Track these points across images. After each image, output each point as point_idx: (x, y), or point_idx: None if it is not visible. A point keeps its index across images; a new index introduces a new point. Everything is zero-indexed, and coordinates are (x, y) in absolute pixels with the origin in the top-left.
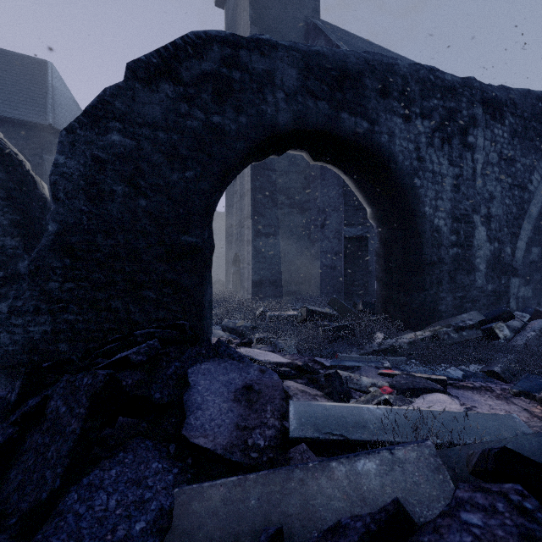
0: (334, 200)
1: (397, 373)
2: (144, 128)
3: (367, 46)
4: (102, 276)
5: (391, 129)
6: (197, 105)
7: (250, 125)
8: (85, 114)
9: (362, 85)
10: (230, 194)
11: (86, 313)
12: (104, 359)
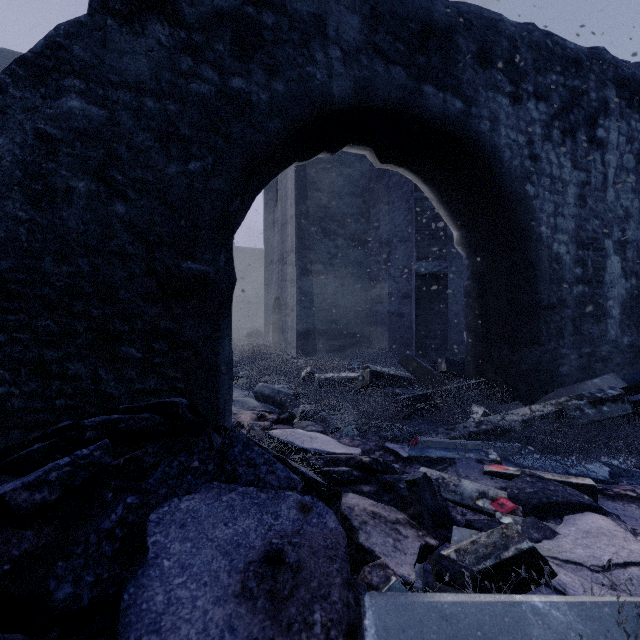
0: (401, 228)
1: (513, 471)
2: (121, 90)
3: None
4: (53, 324)
5: (494, 112)
6: (208, 60)
7: (289, 95)
8: (20, 62)
9: (453, 47)
10: (270, 223)
11: (26, 383)
12: (11, 477)
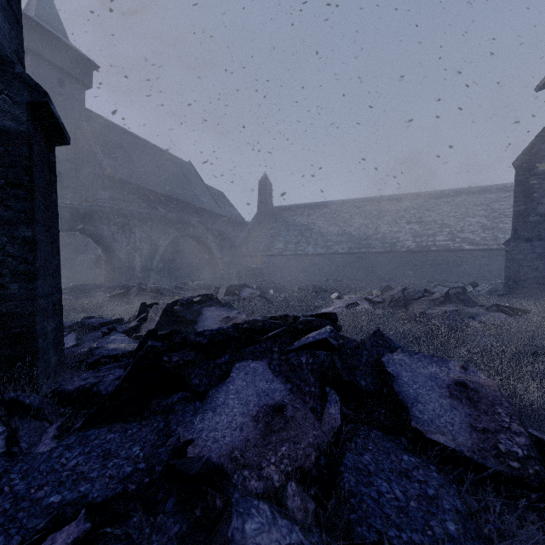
0: None
1: None
2: None
3: (120, 136)
4: None
5: (103, 229)
6: None
7: None
8: None
9: (92, 217)
10: None
11: None
12: None
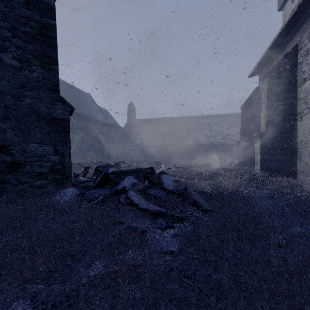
0: None
1: None
2: None
3: None
4: None
5: None
6: None
7: None
8: None
9: None
10: None
11: None
12: None
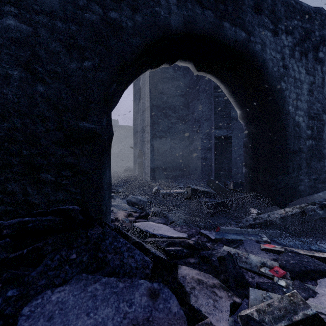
0: (205, 113)
1: (279, 248)
2: (41, 15)
3: None
4: None
5: (263, 40)
6: (95, 0)
7: (145, 24)
8: None
9: (240, 1)
10: (136, 111)
11: None
12: None
